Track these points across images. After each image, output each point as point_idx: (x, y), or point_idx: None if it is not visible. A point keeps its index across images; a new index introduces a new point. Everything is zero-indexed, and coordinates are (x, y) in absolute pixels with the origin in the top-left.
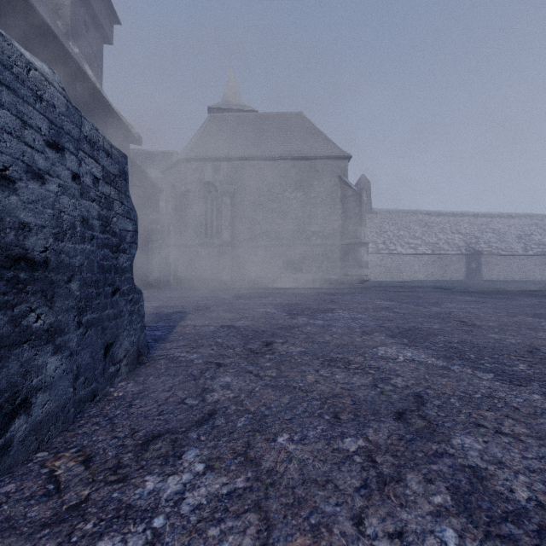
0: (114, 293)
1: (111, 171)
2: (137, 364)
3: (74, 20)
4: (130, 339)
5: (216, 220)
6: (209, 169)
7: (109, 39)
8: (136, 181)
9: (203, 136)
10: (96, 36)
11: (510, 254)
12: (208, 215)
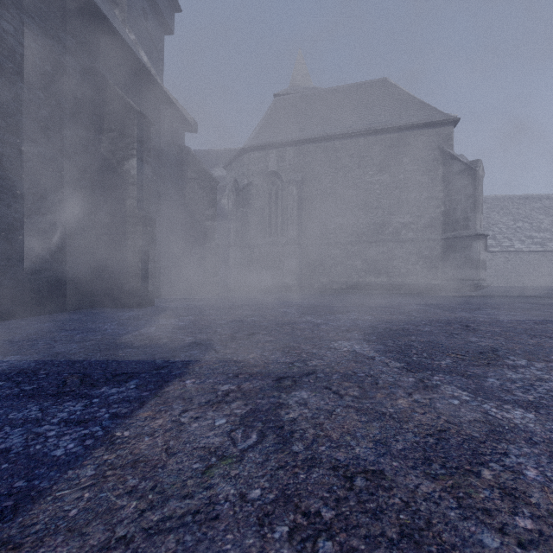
0: None
1: None
2: None
3: (131, 7)
4: None
5: (281, 215)
6: (273, 157)
7: (170, 28)
8: (191, 172)
9: (267, 122)
10: (156, 25)
11: None
12: (272, 210)
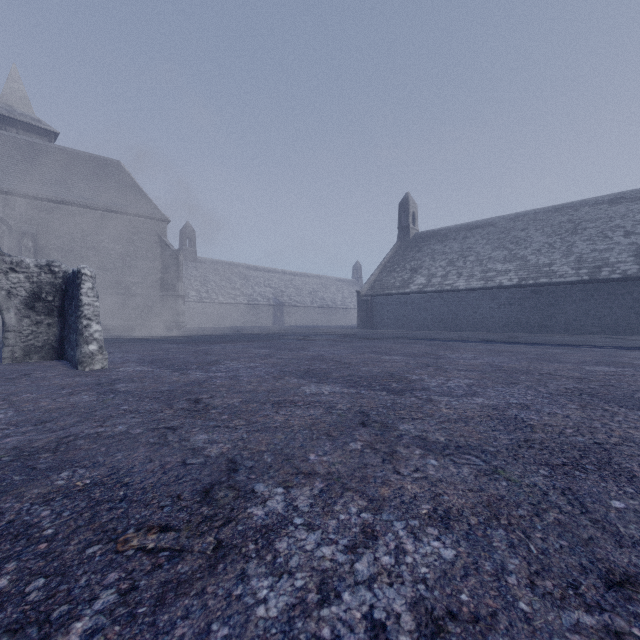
0: None
1: None
2: None
3: None
4: None
5: None
6: None
7: None
8: None
9: None
10: None
11: (303, 306)
12: None
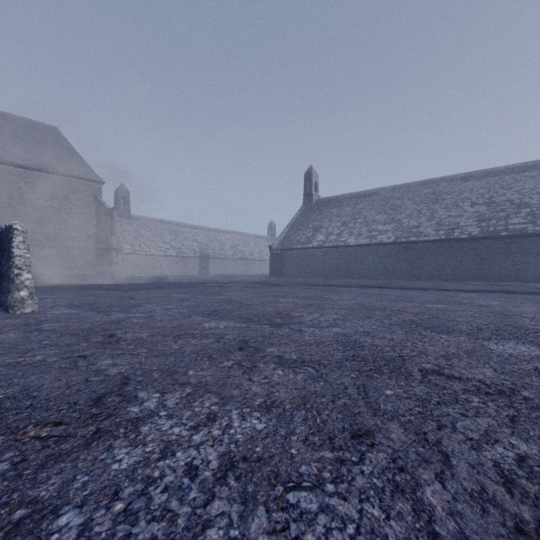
0: None
1: None
2: None
3: None
4: None
5: None
6: None
7: None
8: None
9: None
10: None
11: (225, 258)
12: None
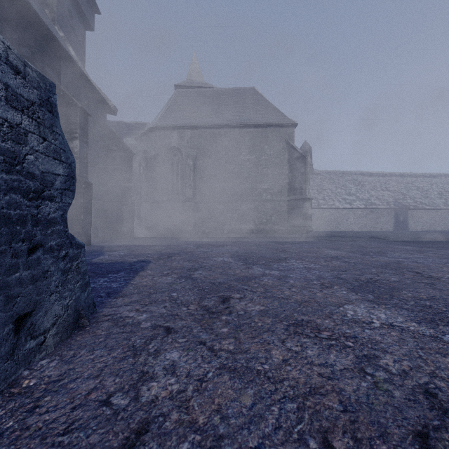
0: (33, 249)
1: (23, 94)
2: (75, 329)
3: (60, 9)
4: (62, 303)
5: (181, 179)
6: (175, 136)
7: (91, 26)
8: (112, 145)
9: (170, 109)
10: (79, 23)
11: (433, 208)
12: (174, 175)
